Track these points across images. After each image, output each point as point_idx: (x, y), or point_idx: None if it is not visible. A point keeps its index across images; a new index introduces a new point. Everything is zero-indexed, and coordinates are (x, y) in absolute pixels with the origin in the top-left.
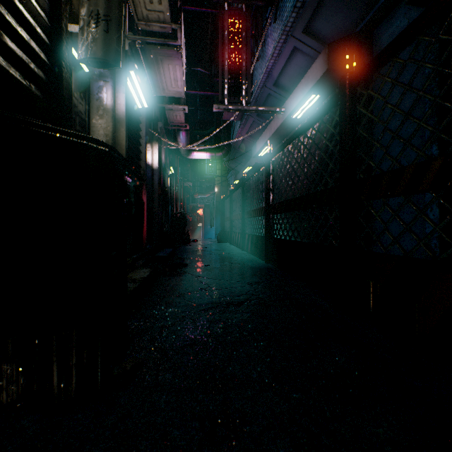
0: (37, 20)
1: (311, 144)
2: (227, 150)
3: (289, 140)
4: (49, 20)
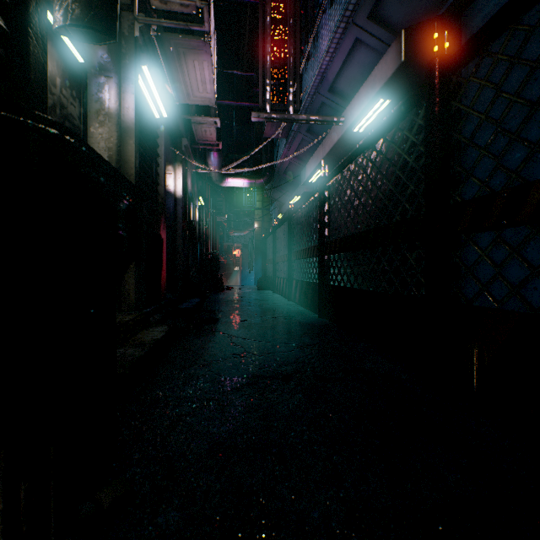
0: None
1: (382, 160)
2: (270, 176)
3: (350, 158)
4: None
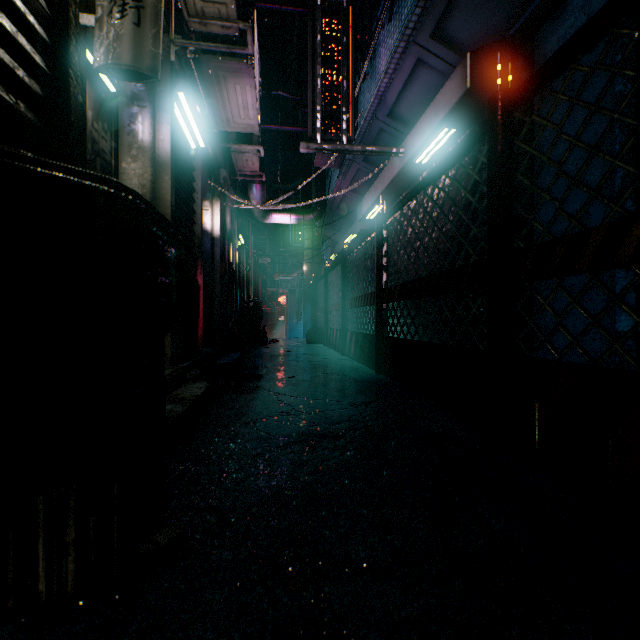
0: (30, 5)
1: (444, 199)
2: (321, 211)
3: (410, 195)
4: (49, 5)
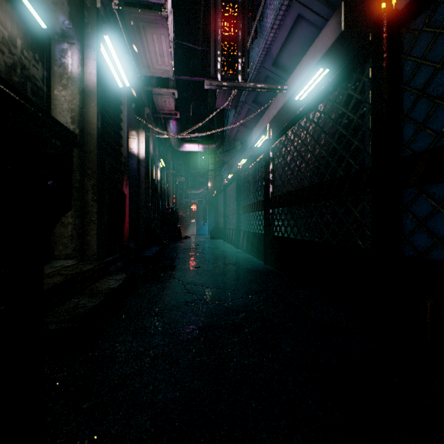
0: None
1: (325, 120)
2: (221, 142)
3: (294, 120)
4: None
